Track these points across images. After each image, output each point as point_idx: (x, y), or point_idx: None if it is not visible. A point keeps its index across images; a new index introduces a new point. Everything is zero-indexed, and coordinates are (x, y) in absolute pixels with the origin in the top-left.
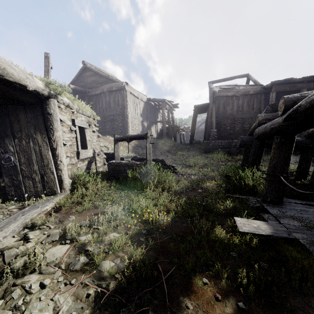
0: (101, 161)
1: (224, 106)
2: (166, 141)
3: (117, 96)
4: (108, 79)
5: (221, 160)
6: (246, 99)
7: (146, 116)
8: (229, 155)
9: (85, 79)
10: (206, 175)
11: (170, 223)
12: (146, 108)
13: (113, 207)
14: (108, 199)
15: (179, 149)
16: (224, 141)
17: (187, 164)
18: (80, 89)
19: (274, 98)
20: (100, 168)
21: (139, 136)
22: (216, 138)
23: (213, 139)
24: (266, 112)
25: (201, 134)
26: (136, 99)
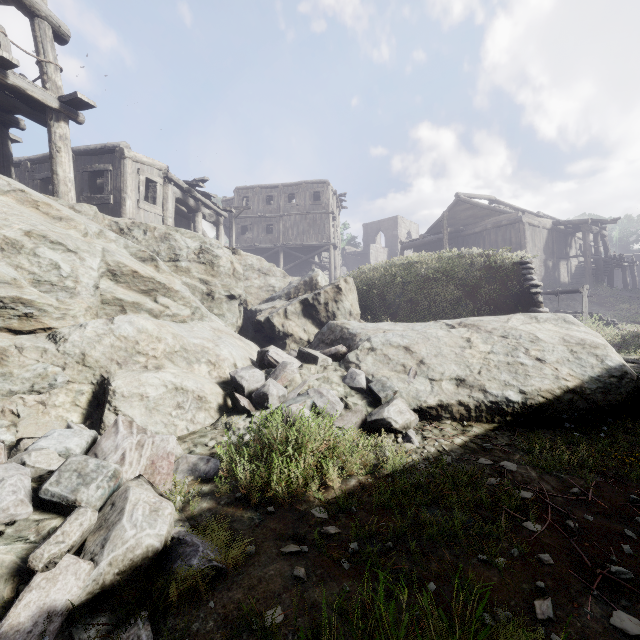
0: None
1: None
2: (591, 287)
3: (507, 232)
4: (493, 211)
5: None
6: None
7: (550, 250)
8: None
9: (457, 214)
10: None
11: (617, 341)
12: (550, 238)
13: None
14: None
15: (622, 300)
16: None
17: (636, 320)
18: (454, 230)
19: None
20: None
21: (572, 291)
22: None
23: None
24: None
25: None
26: (536, 229)
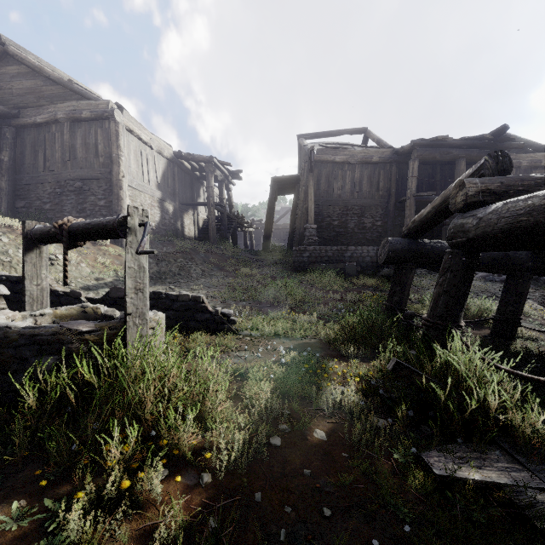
0: None
1: (329, 181)
2: (215, 244)
3: (92, 133)
4: (69, 90)
5: (331, 287)
6: (367, 171)
7: (172, 189)
8: (346, 278)
9: (5, 82)
10: (314, 338)
11: None
12: (172, 173)
13: None
14: None
15: (243, 262)
16: (331, 248)
17: (261, 299)
18: None
19: (417, 172)
20: None
21: (101, 227)
22: (316, 241)
23: (311, 244)
24: (482, 174)
25: (283, 234)
26: (146, 148)
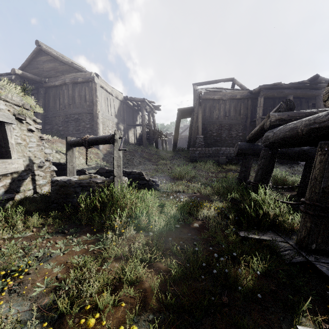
0: (47, 175)
1: (210, 110)
2: (146, 147)
3: (83, 89)
4: (71, 67)
5: (210, 170)
6: (233, 104)
7: (122, 117)
8: (219, 165)
9: (40, 65)
10: (198, 193)
11: None
12: (122, 108)
13: (11, 303)
14: (14, 270)
15: (162, 157)
16: (211, 149)
17: (171, 176)
18: (31, 77)
19: (263, 104)
20: (45, 186)
21: (103, 139)
22: (203, 145)
23: (200, 146)
24: (279, 111)
25: (184, 141)
26: (110, 96)
